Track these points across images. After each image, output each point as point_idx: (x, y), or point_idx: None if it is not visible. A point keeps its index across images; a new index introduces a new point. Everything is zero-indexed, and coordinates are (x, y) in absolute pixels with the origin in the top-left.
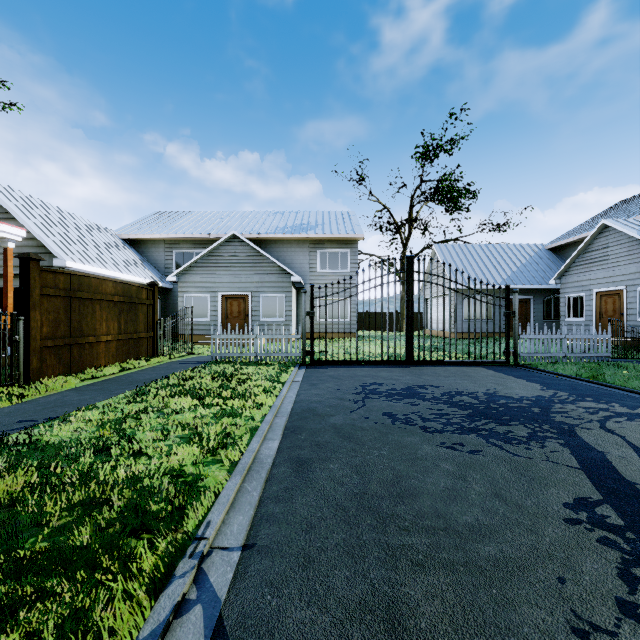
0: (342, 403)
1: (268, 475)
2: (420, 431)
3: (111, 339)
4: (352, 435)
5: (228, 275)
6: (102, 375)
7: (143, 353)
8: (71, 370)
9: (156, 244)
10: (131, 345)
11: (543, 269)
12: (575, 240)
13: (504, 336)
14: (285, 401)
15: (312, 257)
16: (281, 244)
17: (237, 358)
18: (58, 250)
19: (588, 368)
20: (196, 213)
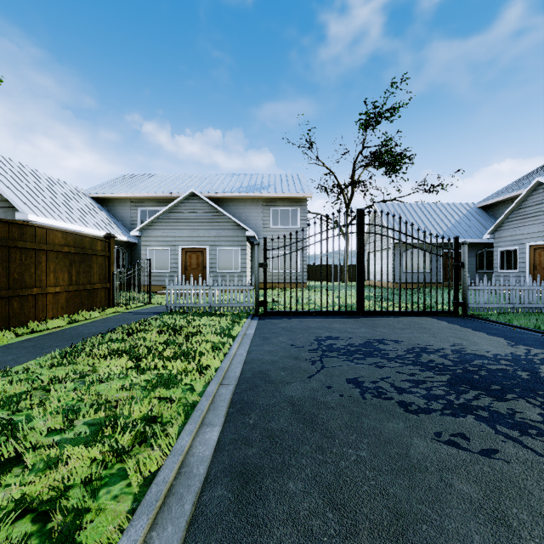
0: (298, 364)
1: (194, 507)
2: (400, 410)
3: (60, 290)
4: (315, 418)
5: (187, 230)
6: (45, 328)
7: (98, 304)
8: (10, 324)
9: (123, 202)
10: (84, 296)
11: (475, 225)
12: (505, 199)
13: (440, 286)
14: (234, 361)
15: (265, 214)
16: (237, 202)
17: (191, 308)
18: (21, 204)
19: (543, 320)
20: (161, 175)
